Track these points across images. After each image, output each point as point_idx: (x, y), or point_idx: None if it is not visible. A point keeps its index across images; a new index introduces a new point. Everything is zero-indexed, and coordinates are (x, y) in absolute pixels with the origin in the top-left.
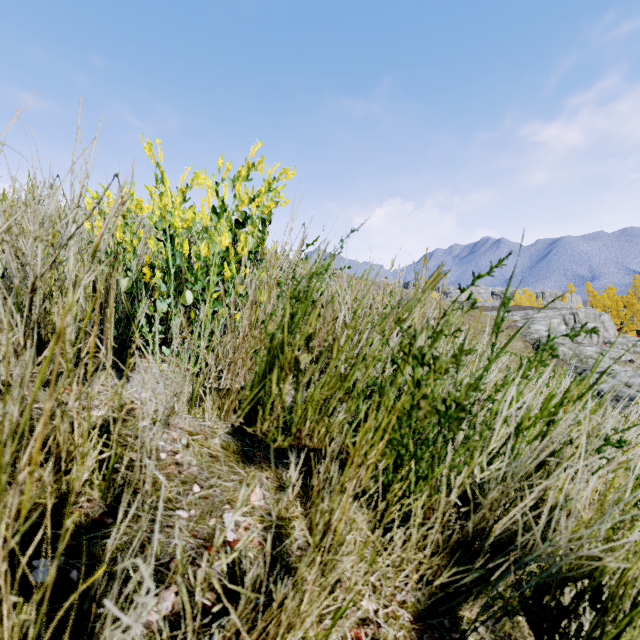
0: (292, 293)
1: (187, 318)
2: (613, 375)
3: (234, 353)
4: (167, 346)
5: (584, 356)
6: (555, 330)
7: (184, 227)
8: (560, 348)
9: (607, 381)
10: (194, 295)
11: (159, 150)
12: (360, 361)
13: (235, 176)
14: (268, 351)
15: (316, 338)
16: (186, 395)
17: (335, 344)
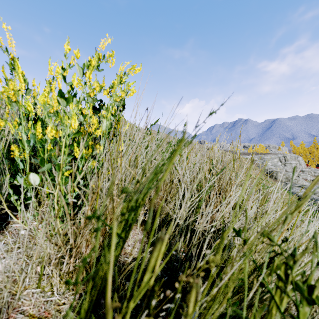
0: (125, 207)
1: (53, 185)
2: (305, 188)
3: (75, 238)
4: (41, 205)
5: (290, 178)
6: (276, 165)
7: (51, 111)
8: (278, 174)
9: (302, 191)
10: (41, 176)
11: (9, 37)
12: (221, 292)
13: (85, 65)
14: (91, 288)
15: (157, 196)
16: (34, 271)
17: (191, 293)
